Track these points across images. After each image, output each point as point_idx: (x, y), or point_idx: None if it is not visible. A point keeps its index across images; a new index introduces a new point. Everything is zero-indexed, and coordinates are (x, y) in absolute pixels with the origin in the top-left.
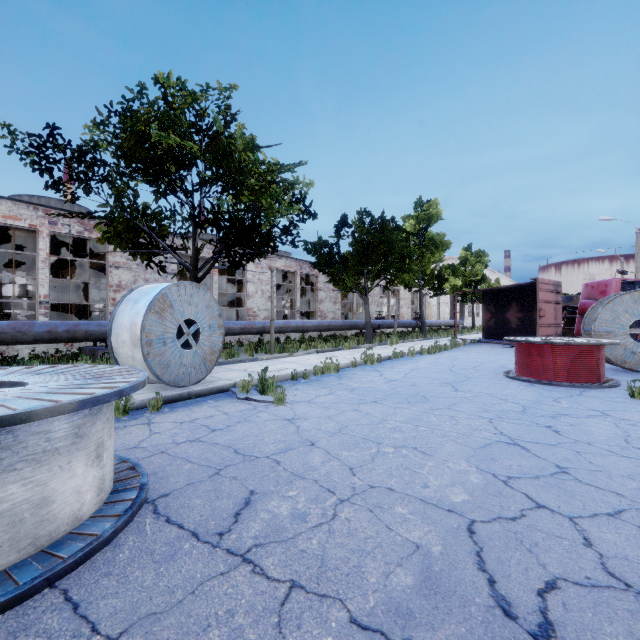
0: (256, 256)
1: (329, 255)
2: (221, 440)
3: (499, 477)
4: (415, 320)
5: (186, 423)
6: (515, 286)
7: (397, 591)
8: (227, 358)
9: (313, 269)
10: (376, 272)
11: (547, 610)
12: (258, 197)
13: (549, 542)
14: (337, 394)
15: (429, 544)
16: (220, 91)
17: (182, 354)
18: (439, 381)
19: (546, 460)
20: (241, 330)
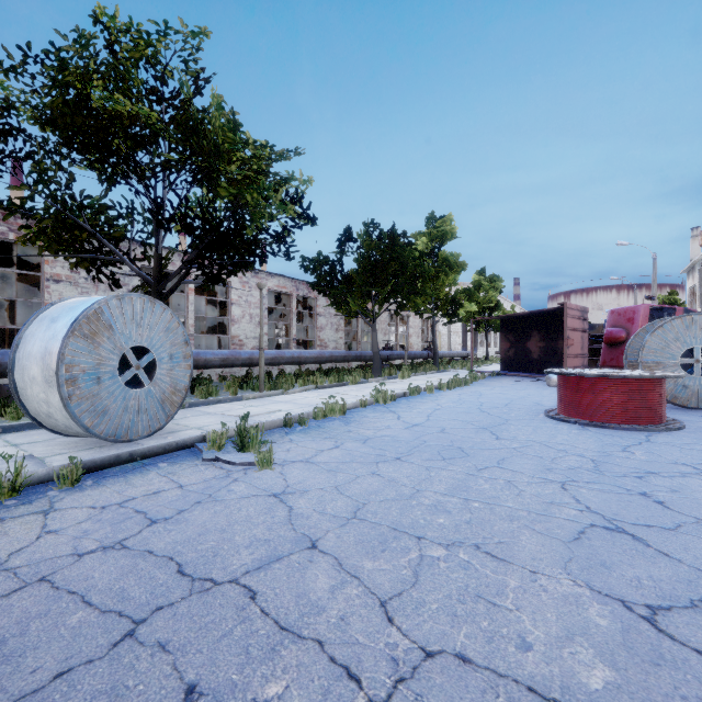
0: (240, 268)
1: (331, 274)
2: (160, 544)
3: (636, 610)
4: (426, 350)
5: (111, 508)
6: (538, 312)
7: None
8: (202, 397)
9: (312, 291)
10: (385, 294)
11: None
12: (241, 190)
13: None
14: (346, 448)
15: None
16: (185, 36)
17: (128, 395)
18: (472, 425)
19: (684, 563)
20: (222, 362)
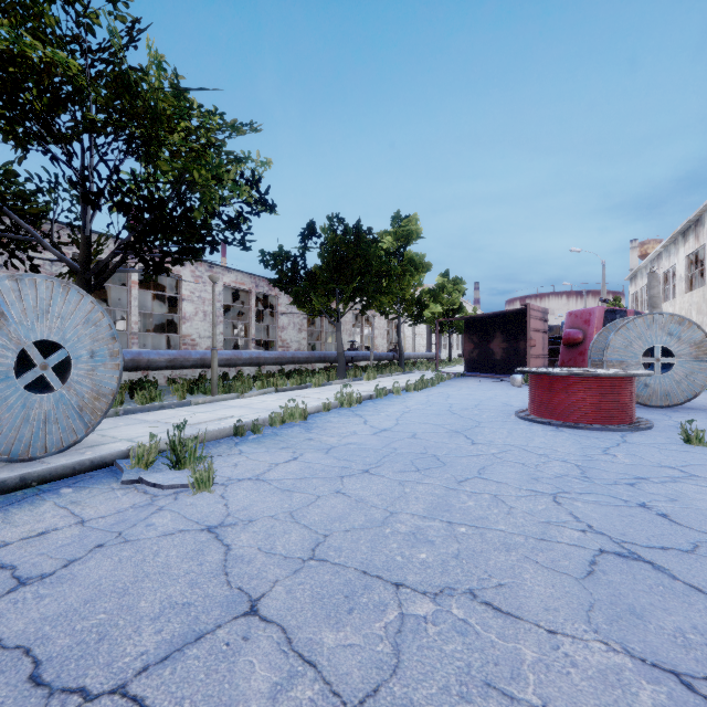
0: (186, 256)
1: (293, 269)
2: (17, 624)
3: (700, 689)
4: (392, 352)
5: None
6: (501, 313)
7: None
8: (142, 403)
9: (273, 288)
10: (350, 292)
11: None
12: (186, 165)
13: None
14: (305, 459)
15: None
16: None
17: (29, 402)
18: (445, 429)
19: None
20: (169, 363)
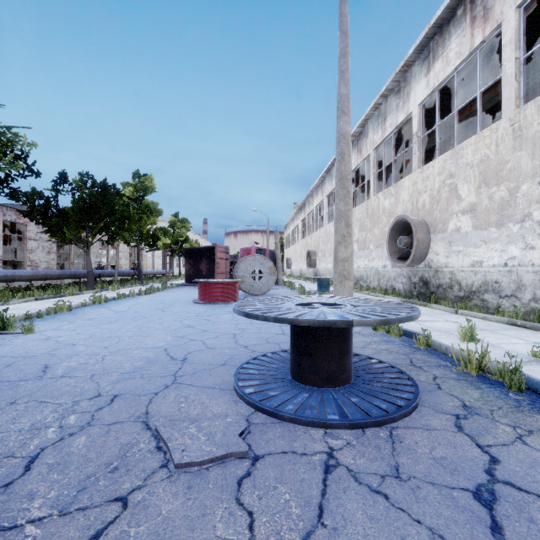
0: None
1: (46, 207)
2: None
3: (180, 336)
4: (133, 270)
5: None
6: (205, 247)
7: (138, 365)
8: None
9: (21, 217)
10: (98, 228)
11: (186, 356)
12: None
13: (192, 346)
14: (78, 323)
15: (149, 355)
16: None
17: None
18: (153, 308)
19: (200, 329)
20: None
